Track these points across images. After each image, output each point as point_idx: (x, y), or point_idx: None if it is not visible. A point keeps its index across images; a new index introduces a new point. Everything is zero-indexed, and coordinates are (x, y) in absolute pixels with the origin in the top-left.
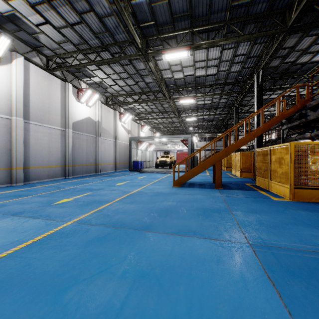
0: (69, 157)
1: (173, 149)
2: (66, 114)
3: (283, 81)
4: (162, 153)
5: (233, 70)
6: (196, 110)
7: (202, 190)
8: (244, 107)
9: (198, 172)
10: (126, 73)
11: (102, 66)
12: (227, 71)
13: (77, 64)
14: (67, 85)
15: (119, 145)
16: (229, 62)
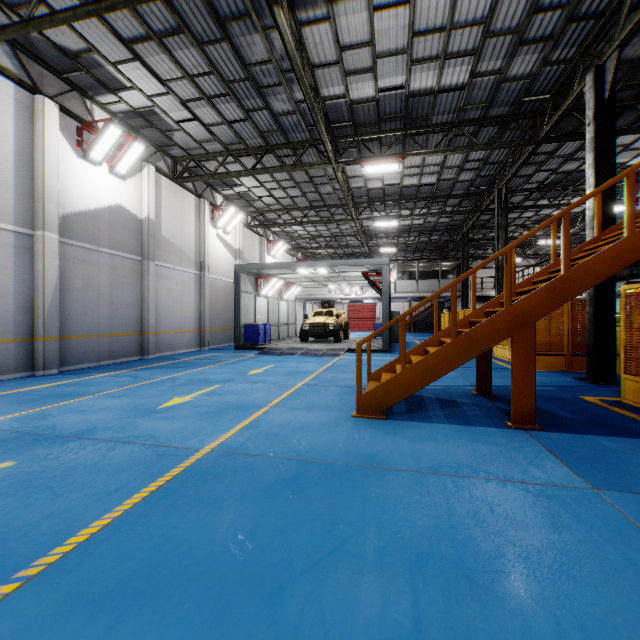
0: (45, 314)
1: (341, 296)
2: (35, 189)
3: (633, 117)
4: (316, 306)
5: (515, 72)
6: (398, 204)
7: (469, 435)
8: (512, 197)
9: (446, 366)
10: (215, 75)
11: (142, 47)
12: (499, 73)
13: (46, 14)
14: (38, 103)
15: (211, 286)
16: (510, 37)
